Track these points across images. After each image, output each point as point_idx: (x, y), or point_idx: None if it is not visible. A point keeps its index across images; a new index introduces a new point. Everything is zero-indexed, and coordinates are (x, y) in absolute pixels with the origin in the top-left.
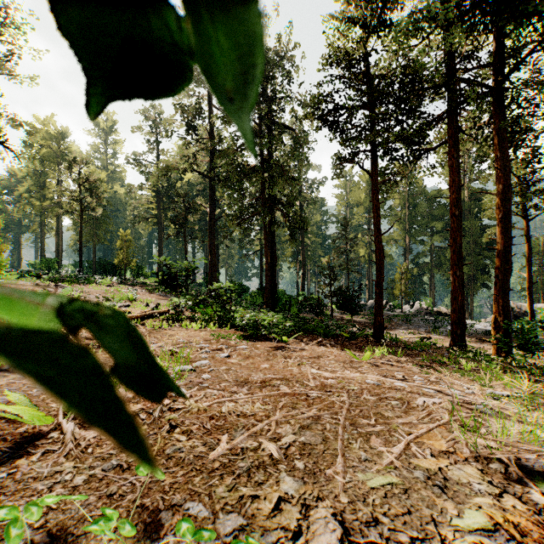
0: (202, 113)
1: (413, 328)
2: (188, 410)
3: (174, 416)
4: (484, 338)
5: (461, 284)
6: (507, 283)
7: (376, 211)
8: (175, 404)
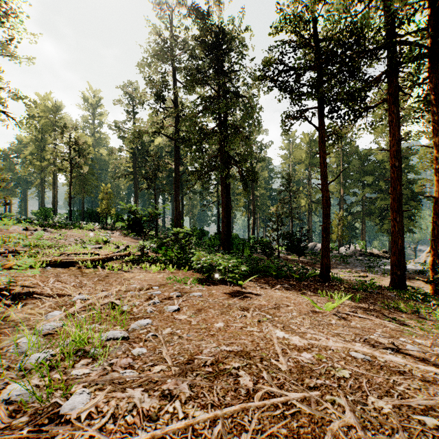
0: (169, 85)
1: (350, 267)
2: None
3: None
4: (418, 278)
5: (401, 229)
6: None
7: (323, 162)
8: None
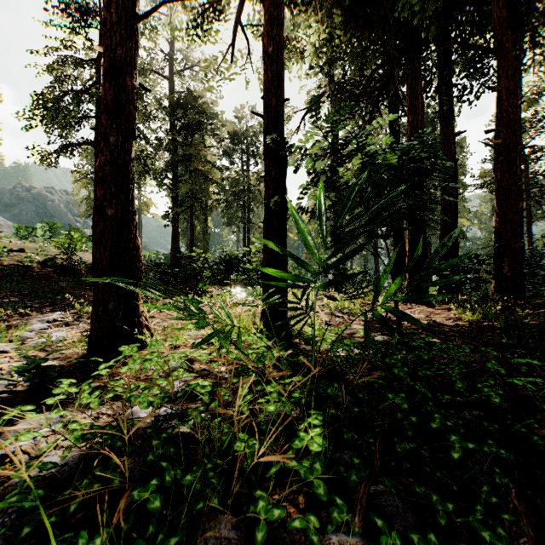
0: None
1: None
2: None
3: None
4: None
5: None
6: None
7: (530, 240)
8: None
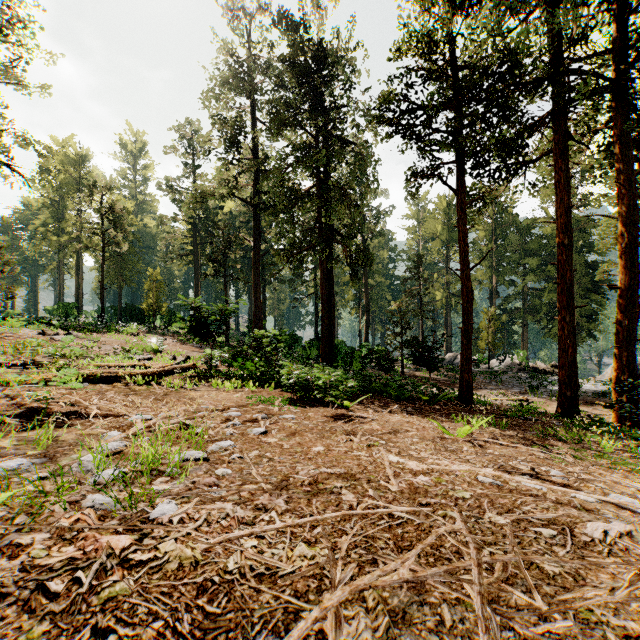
0: (245, 126)
1: (504, 388)
2: (159, 564)
3: (123, 586)
4: (598, 402)
5: (573, 332)
6: (633, 331)
7: (463, 238)
8: (141, 545)
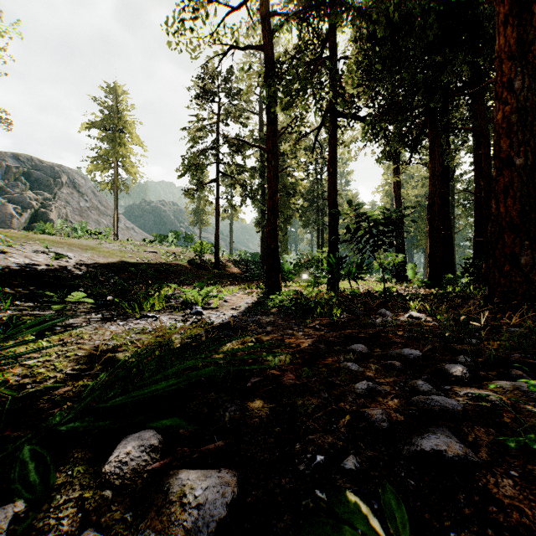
0: None
1: None
2: None
3: None
4: None
5: None
6: None
7: None
8: None
